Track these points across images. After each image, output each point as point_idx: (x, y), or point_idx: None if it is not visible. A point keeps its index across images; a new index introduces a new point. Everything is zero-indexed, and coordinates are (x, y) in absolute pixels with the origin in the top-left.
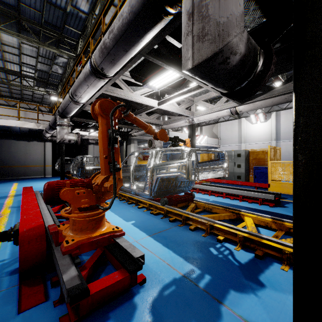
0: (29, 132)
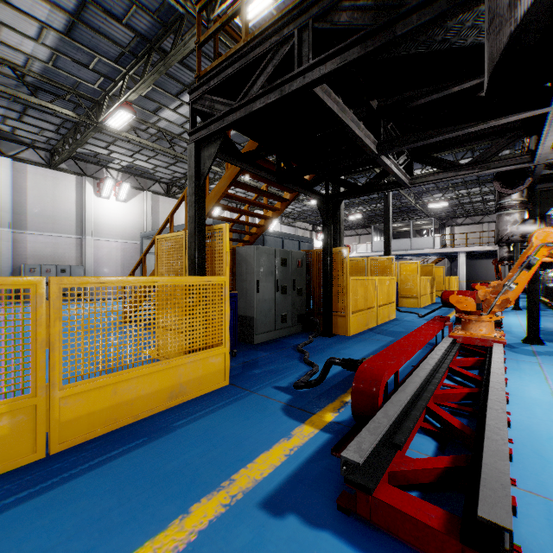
0: (489, 251)
